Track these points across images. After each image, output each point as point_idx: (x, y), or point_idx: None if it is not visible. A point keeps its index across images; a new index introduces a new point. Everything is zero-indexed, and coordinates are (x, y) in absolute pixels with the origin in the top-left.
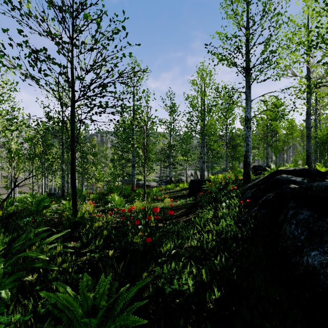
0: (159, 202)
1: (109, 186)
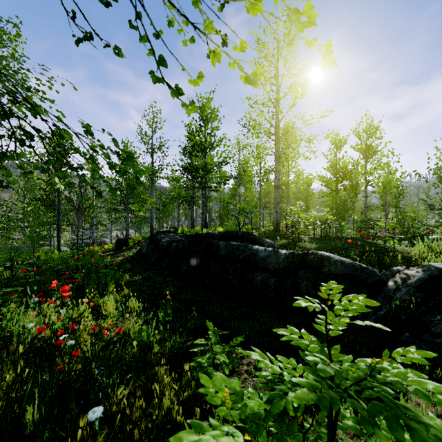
0: None
1: None
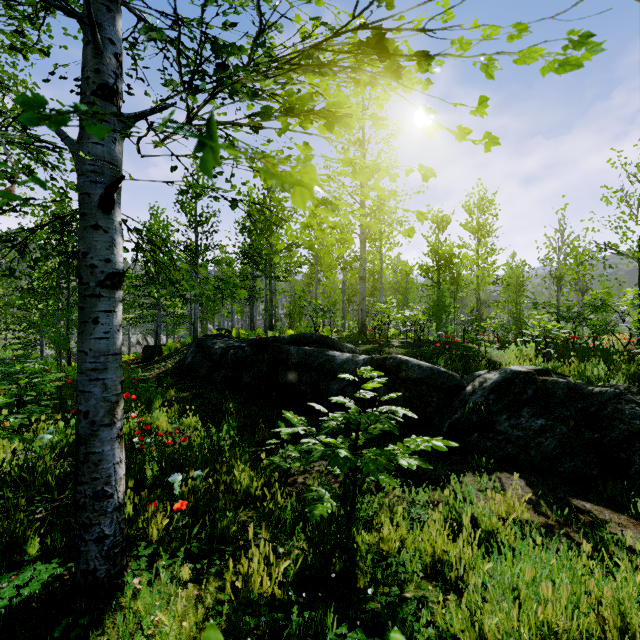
0: None
1: None
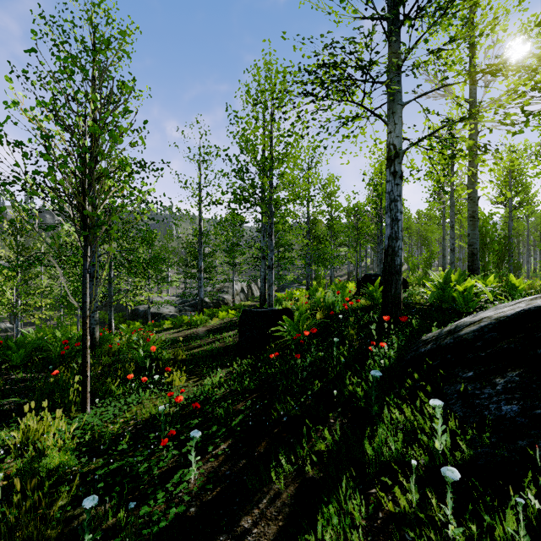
0: (146, 391)
1: (38, 328)
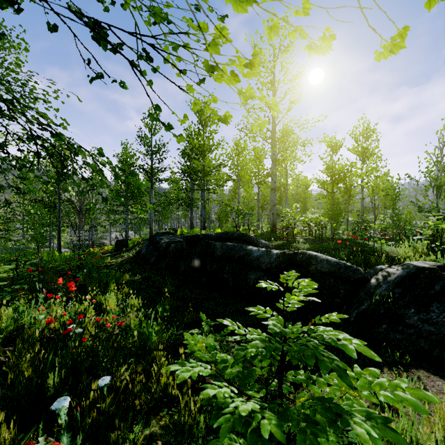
0: None
1: None
